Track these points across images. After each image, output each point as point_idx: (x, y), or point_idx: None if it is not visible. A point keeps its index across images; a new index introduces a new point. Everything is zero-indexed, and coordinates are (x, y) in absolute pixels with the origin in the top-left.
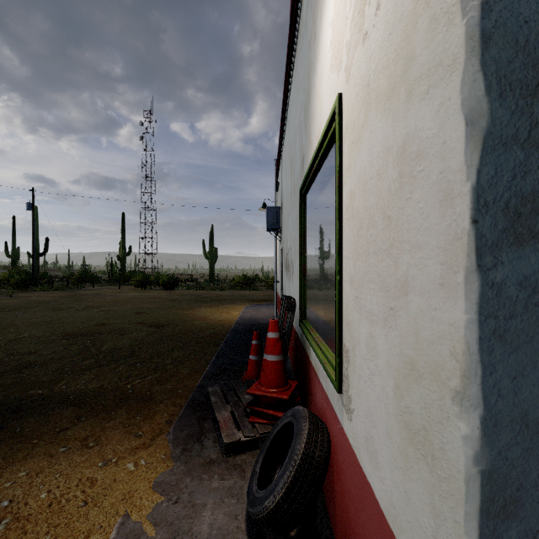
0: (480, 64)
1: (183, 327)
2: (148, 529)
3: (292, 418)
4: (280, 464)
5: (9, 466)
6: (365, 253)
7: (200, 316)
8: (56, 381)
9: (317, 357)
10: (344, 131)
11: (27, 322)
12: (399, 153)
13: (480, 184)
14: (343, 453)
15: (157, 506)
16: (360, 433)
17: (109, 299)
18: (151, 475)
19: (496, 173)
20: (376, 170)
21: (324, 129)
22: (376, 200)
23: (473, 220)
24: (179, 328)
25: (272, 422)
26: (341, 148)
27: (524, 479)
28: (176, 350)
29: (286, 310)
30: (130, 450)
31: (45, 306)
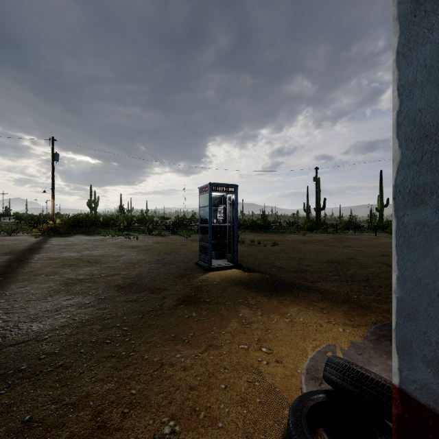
0: (396, 136)
1: None
2: (340, 353)
3: None
4: None
5: (292, 304)
6: None
7: None
8: (316, 282)
9: None
10: None
11: (309, 250)
12: None
13: (396, 184)
14: None
15: (348, 349)
16: None
17: (362, 242)
18: (350, 338)
19: (404, 178)
20: None
21: None
22: None
23: (393, 198)
24: None
25: None
26: None
27: (418, 307)
28: None
29: None
30: (343, 323)
31: (320, 242)
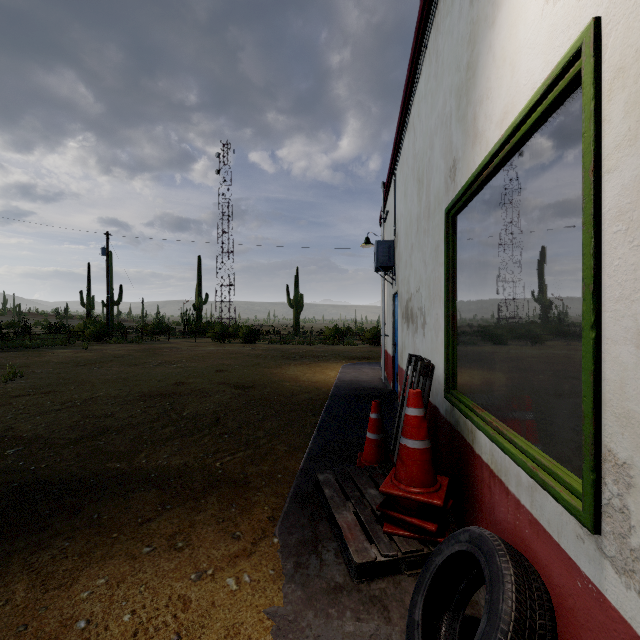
0: None
1: (272, 389)
2: None
3: (472, 547)
4: (447, 609)
5: (86, 568)
6: None
7: (290, 376)
8: (135, 453)
9: (508, 454)
10: (606, 81)
11: (102, 379)
12: None
13: None
14: (602, 637)
15: None
16: None
17: (185, 354)
18: (259, 600)
19: None
20: None
21: (534, 97)
22: None
23: None
24: (268, 391)
25: (417, 535)
26: (598, 112)
27: None
28: (268, 419)
29: (420, 375)
30: (228, 559)
31: (120, 360)
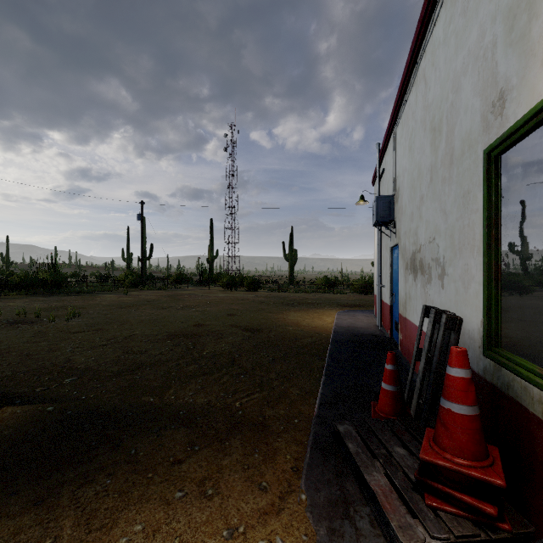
0: None
1: (277, 333)
2: None
3: None
4: None
5: (125, 510)
6: None
7: (291, 321)
8: (165, 388)
9: None
10: None
11: (138, 320)
12: None
13: None
14: None
15: None
16: None
17: (202, 299)
18: None
19: None
20: None
21: None
22: None
23: None
24: (274, 334)
25: (470, 515)
26: None
27: None
28: (278, 362)
29: (446, 328)
30: (257, 514)
31: (151, 304)
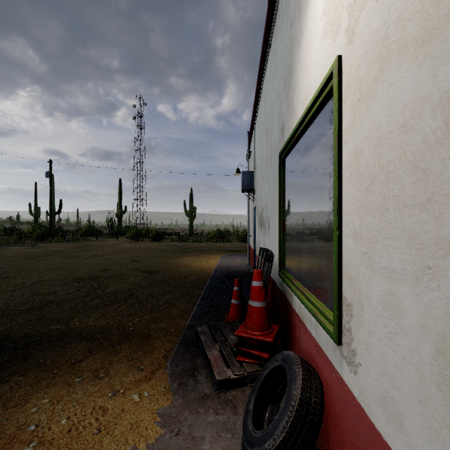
0: None
1: (171, 273)
2: None
3: (283, 363)
4: (270, 403)
5: (35, 393)
6: (380, 208)
7: (184, 264)
8: (71, 318)
9: (305, 306)
10: (343, 92)
11: (46, 268)
12: (445, 99)
13: None
14: (342, 402)
15: (161, 437)
16: (370, 389)
17: (109, 249)
18: (153, 406)
19: None
20: (400, 123)
21: (315, 93)
22: (400, 154)
23: None
24: (168, 274)
25: (257, 362)
26: (340, 108)
27: None
28: (167, 293)
29: (265, 261)
30: (134, 383)
31: (60, 254)
